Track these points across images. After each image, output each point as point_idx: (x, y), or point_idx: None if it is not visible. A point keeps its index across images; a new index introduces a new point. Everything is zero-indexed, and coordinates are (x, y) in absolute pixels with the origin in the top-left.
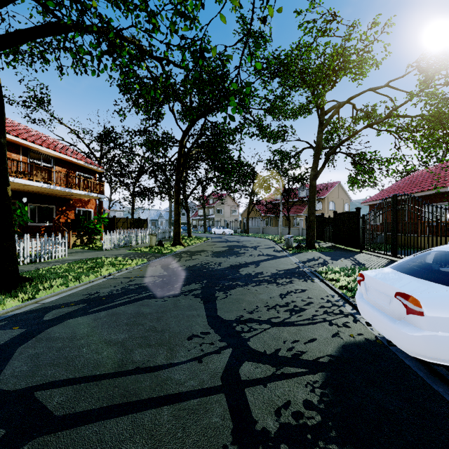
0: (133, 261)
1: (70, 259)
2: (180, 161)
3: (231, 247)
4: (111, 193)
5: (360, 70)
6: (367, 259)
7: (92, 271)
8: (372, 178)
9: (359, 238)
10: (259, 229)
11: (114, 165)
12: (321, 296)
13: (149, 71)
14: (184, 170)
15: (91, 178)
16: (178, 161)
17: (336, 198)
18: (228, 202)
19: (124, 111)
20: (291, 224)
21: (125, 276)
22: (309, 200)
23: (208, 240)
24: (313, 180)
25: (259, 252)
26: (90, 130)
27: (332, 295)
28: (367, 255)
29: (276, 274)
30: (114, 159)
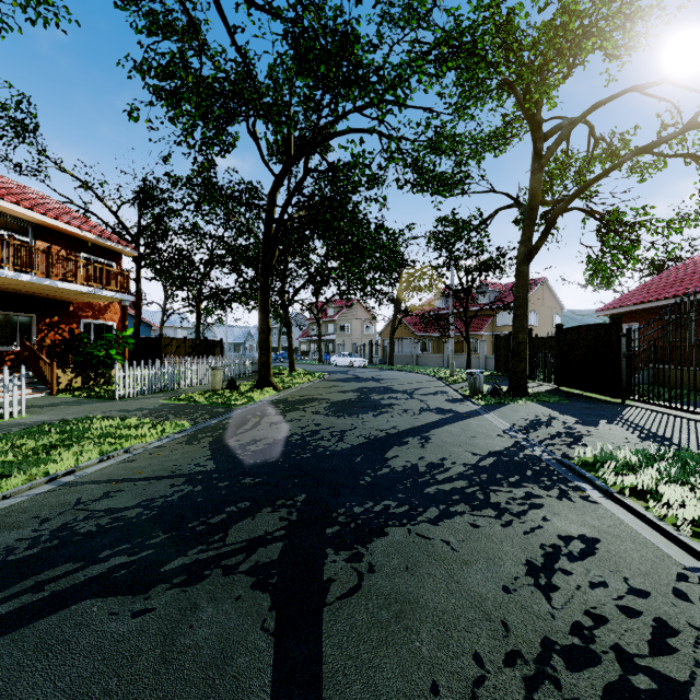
0: (156, 427)
1: (24, 422)
2: (270, 231)
3: (365, 391)
4: (166, 299)
5: (629, 35)
6: (662, 424)
7: (33, 459)
8: (634, 261)
9: (619, 375)
10: (410, 358)
11: (165, 249)
12: (666, 577)
13: (181, 0)
14: (276, 248)
15: (102, 262)
16: (266, 231)
17: (539, 305)
18: (358, 313)
19: (139, 109)
20: (464, 350)
21: (108, 474)
22: (515, 302)
23: (323, 377)
24: (525, 264)
25: (419, 402)
26: (120, 186)
27: (696, 571)
28: (647, 413)
29: (478, 470)
30: (157, 235)
